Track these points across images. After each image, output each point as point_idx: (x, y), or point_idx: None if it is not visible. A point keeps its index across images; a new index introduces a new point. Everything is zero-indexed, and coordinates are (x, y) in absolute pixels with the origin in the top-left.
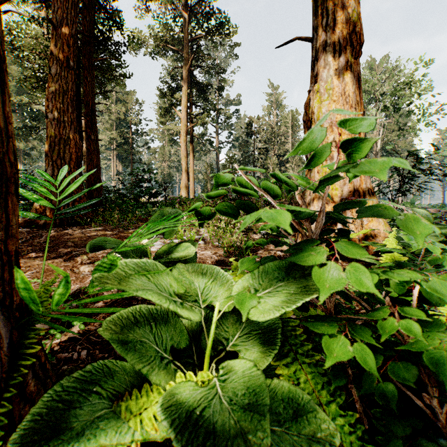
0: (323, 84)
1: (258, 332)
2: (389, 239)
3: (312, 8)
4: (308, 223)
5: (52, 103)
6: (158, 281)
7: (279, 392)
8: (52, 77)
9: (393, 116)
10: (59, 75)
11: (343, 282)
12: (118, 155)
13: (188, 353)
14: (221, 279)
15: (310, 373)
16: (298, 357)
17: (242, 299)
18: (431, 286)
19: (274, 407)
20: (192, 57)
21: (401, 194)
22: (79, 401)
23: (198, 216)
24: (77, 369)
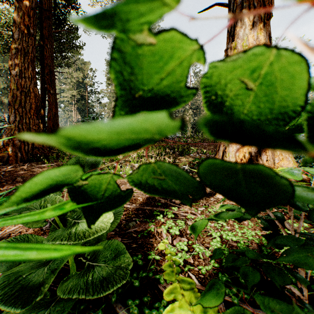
0: (239, 41)
1: None
2: None
3: None
4: None
5: (15, 62)
6: None
7: None
8: (15, 41)
9: None
10: (21, 40)
11: None
12: (78, 108)
13: None
14: None
15: None
16: None
17: None
18: None
19: None
20: None
21: None
22: None
23: (80, 202)
24: None
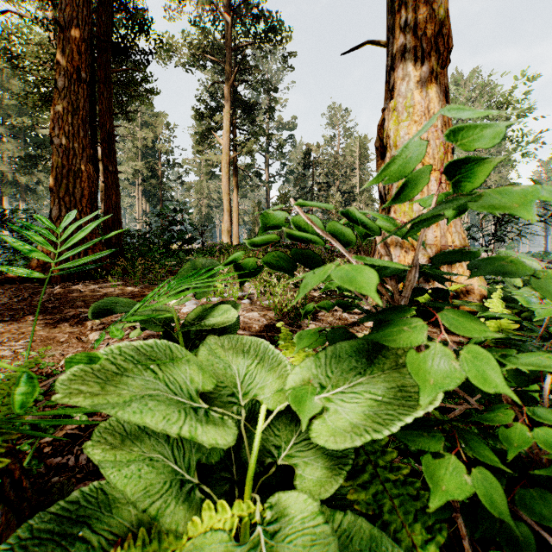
0: (401, 100)
1: None
2: (493, 300)
3: (387, 4)
4: (394, 281)
5: (59, 124)
6: (177, 369)
7: (355, 531)
8: (59, 93)
9: None
10: (68, 90)
11: (458, 378)
12: (144, 191)
13: (225, 464)
14: (270, 360)
15: (397, 496)
16: (380, 471)
17: (301, 396)
18: None
19: None
20: (236, 70)
21: (498, 240)
22: (57, 551)
23: (239, 272)
24: (70, 483)
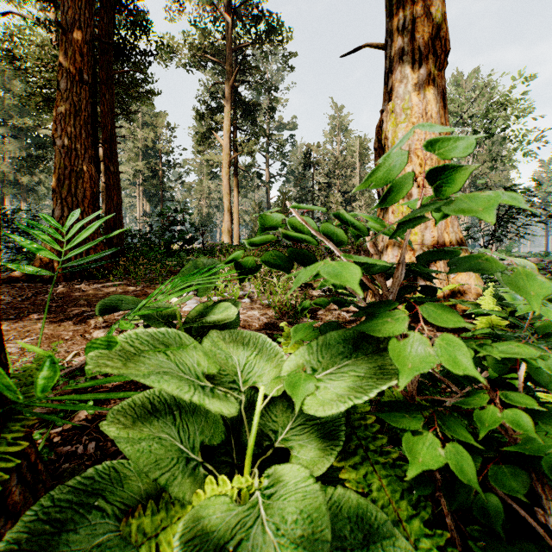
0: (399, 102)
1: (317, 423)
2: (484, 298)
3: (385, 7)
4: (382, 278)
5: (61, 126)
6: (183, 357)
7: (345, 505)
8: (61, 94)
9: (485, 143)
10: (70, 92)
11: (432, 362)
12: (145, 191)
13: (226, 449)
14: (268, 352)
15: (385, 477)
16: (369, 455)
17: (295, 382)
18: (551, 365)
19: (338, 527)
20: (236, 70)
21: (496, 240)
22: (75, 520)
23: (239, 270)
24: (80, 468)
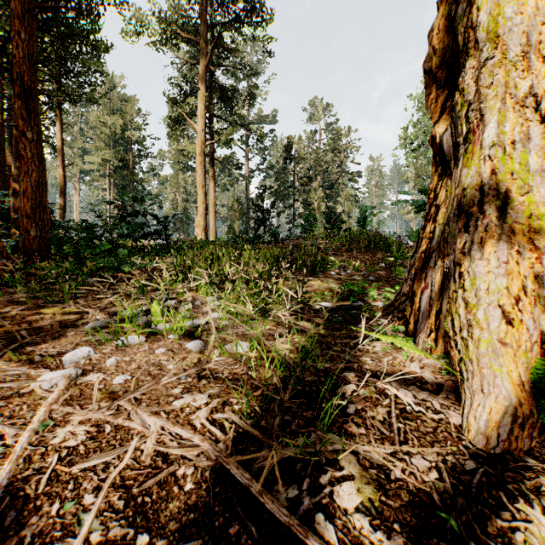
0: None
1: None
2: None
3: None
4: None
5: None
6: None
7: None
8: None
9: None
10: None
11: None
12: (116, 184)
13: None
14: None
15: None
16: None
17: None
18: None
19: None
20: (211, 47)
21: None
22: None
23: None
24: None
